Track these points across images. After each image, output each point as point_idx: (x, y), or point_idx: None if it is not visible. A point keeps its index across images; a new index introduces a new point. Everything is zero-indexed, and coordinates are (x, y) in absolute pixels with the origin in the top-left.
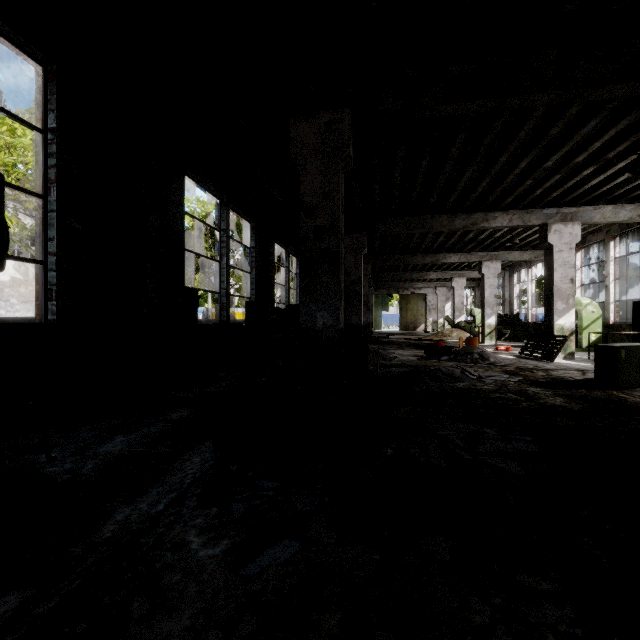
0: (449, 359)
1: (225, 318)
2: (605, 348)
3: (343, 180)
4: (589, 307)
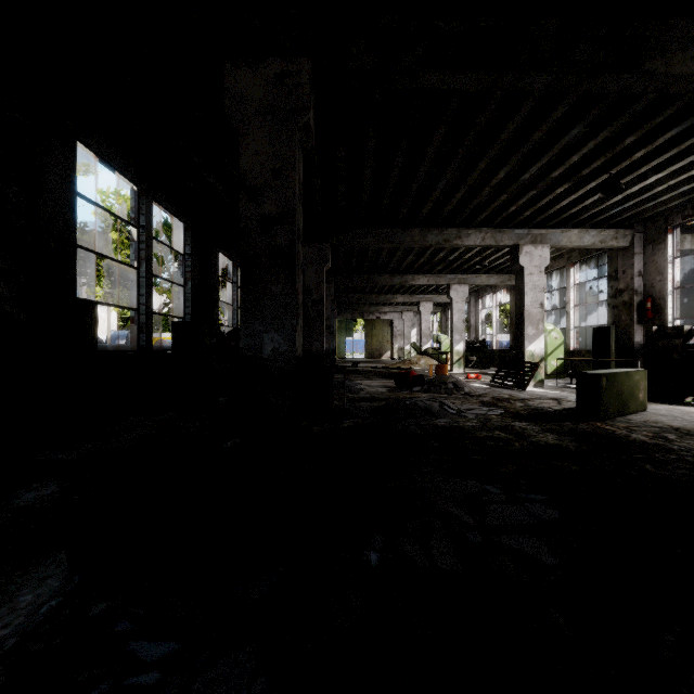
0: (422, 390)
1: (145, 343)
2: (587, 376)
3: (301, 159)
4: (553, 333)
